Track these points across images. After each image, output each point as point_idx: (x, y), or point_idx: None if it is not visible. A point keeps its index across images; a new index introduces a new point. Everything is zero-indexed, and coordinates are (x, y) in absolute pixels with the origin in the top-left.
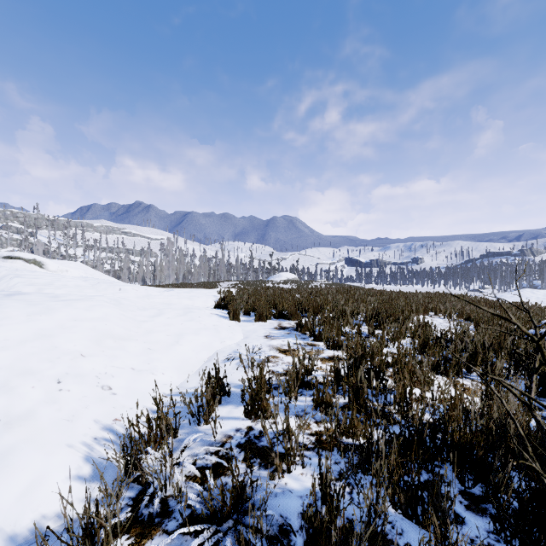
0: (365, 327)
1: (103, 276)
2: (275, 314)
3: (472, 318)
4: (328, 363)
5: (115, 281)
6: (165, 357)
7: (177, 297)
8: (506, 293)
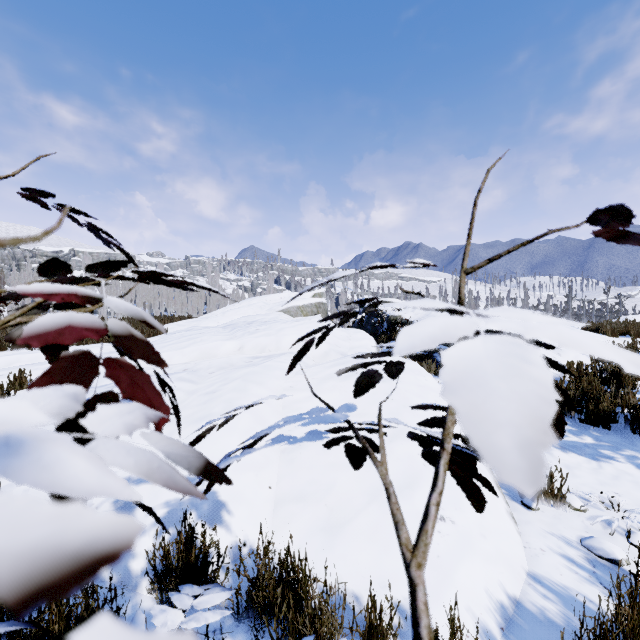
0: None
1: None
2: None
3: None
4: None
5: None
6: None
7: None
8: None
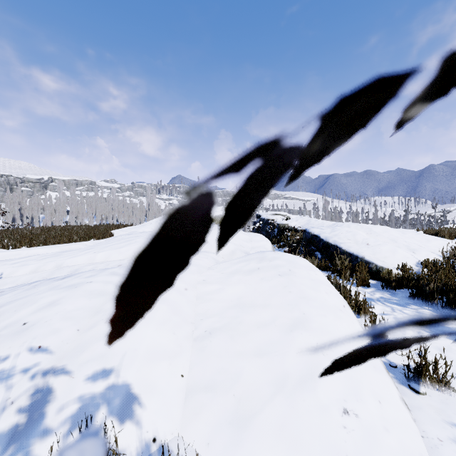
0: None
1: None
2: None
3: None
4: None
5: None
6: (428, 244)
7: None
8: None
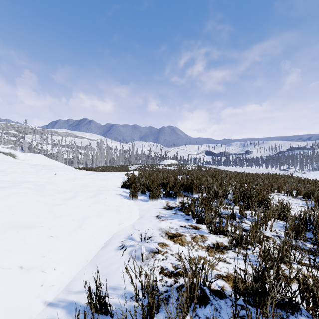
0: (235, 207)
1: (55, 163)
2: (164, 194)
3: (308, 196)
4: (215, 255)
5: (63, 166)
6: (65, 244)
7: (95, 179)
8: (311, 173)
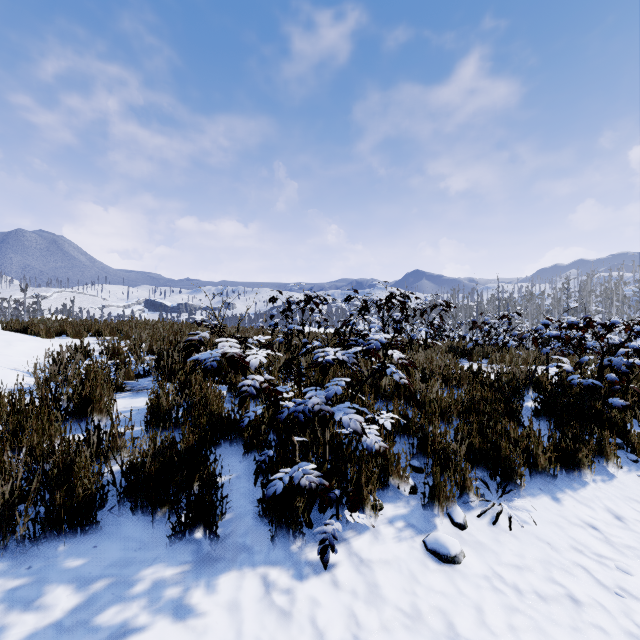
0: None
1: None
2: (92, 333)
3: None
4: None
5: None
6: (8, 352)
7: None
8: None
